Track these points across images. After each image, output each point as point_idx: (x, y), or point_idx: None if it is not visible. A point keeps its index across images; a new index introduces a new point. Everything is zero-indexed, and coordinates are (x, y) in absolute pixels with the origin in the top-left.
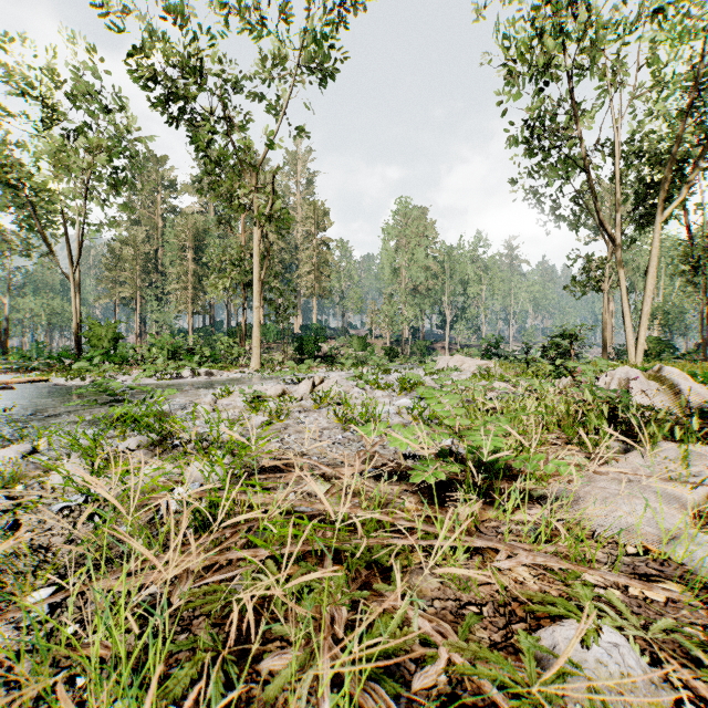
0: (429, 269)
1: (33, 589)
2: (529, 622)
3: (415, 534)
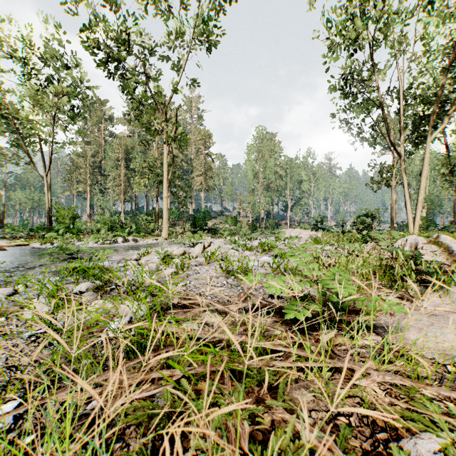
0: (277, 173)
1: (4, 401)
2: (389, 431)
3: (290, 357)
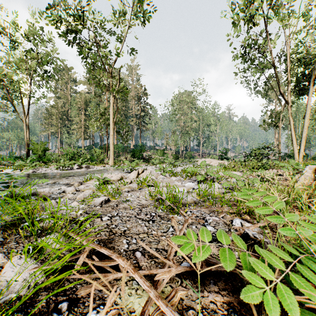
0: (193, 119)
1: None
2: None
3: None
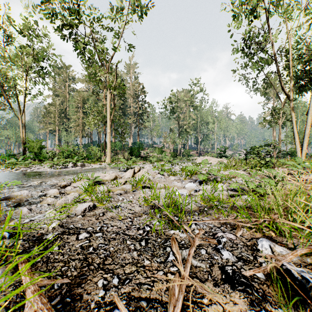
0: (191, 117)
1: None
2: None
3: None
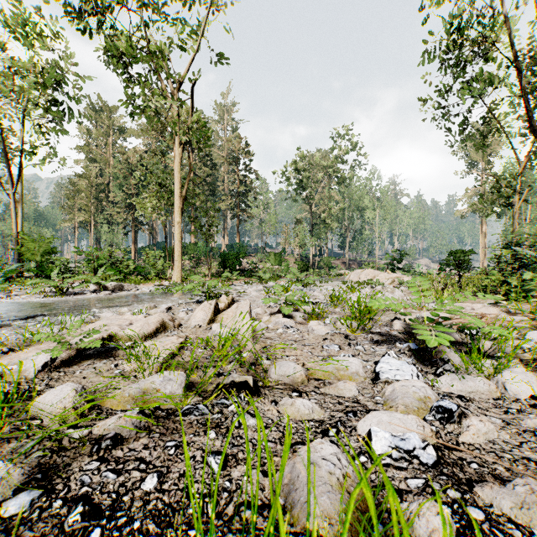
0: (332, 198)
1: None
2: None
3: None
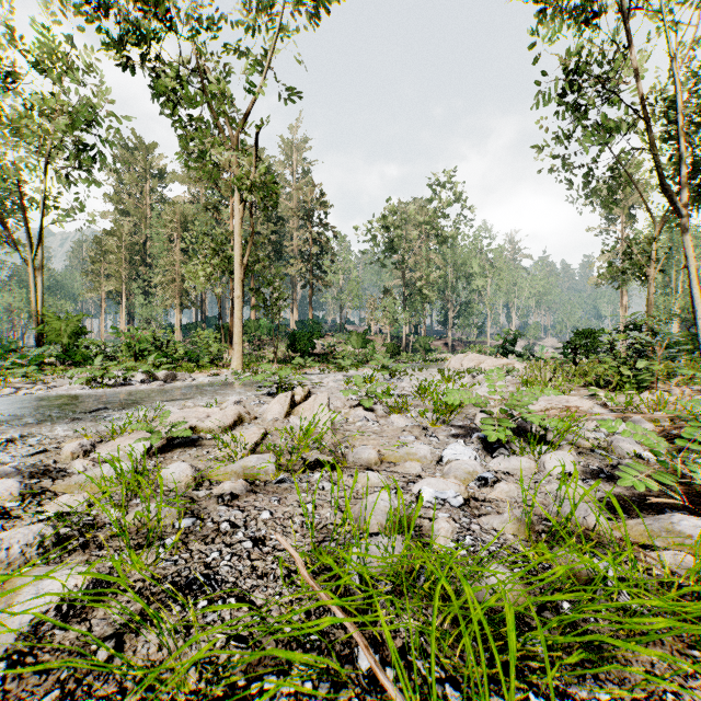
0: (431, 261)
1: None
2: None
3: None
